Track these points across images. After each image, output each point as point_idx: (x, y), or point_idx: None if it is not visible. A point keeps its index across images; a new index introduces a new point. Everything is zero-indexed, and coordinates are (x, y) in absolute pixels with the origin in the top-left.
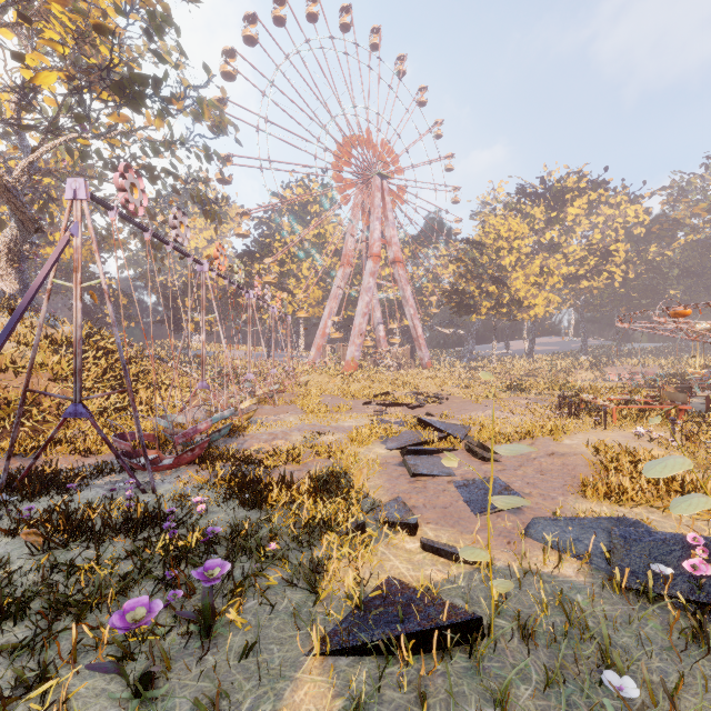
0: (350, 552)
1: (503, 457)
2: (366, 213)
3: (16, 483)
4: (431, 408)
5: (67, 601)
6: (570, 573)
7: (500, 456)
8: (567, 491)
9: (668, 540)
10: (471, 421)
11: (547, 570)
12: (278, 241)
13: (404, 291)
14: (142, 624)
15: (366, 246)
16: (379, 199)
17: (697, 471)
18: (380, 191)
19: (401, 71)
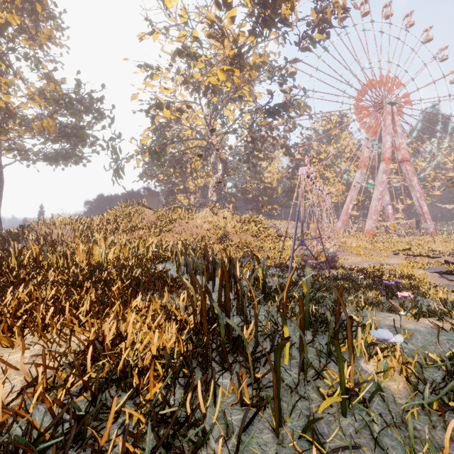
0: (434, 292)
1: None
2: (378, 131)
3: (282, 266)
4: (447, 259)
5: (346, 287)
6: None
7: None
8: None
9: None
10: None
11: None
12: (315, 159)
13: (411, 181)
14: (391, 285)
15: (377, 152)
16: (389, 120)
17: None
18: (390, 114)
19: (407, 24)
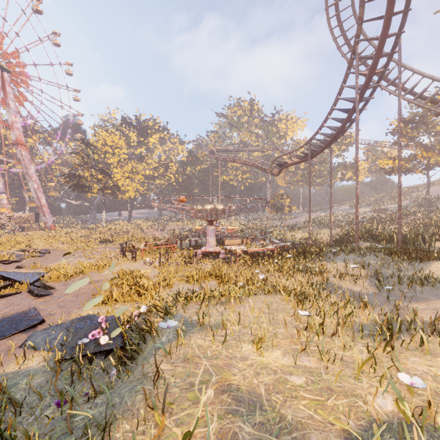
0: None
1: (58, 290)
2: None
3: None
4: (28, 261)
5: None
6: (34, 364)
7: (56, 290)
8: (84, 305)
9: (97, 322)
10: (52, 268)
11: (16, 369)
12: None
13: (28, 169)
14: None
15: None
16: None
17: (158, 277)
18: None
19: None
